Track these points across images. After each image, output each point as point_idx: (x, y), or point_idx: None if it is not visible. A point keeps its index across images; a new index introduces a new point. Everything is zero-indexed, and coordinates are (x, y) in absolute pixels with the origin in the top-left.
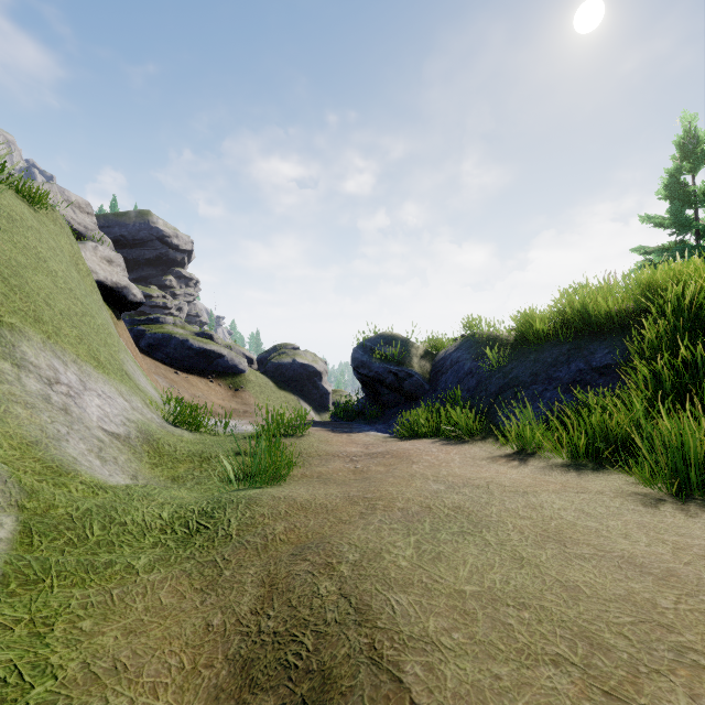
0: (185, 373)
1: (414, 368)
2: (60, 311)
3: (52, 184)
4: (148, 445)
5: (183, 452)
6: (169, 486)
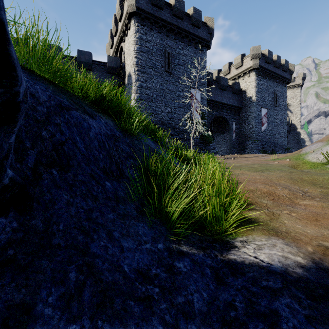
0: None
1: None
2: None
3: None
4: None
5: None
6: None
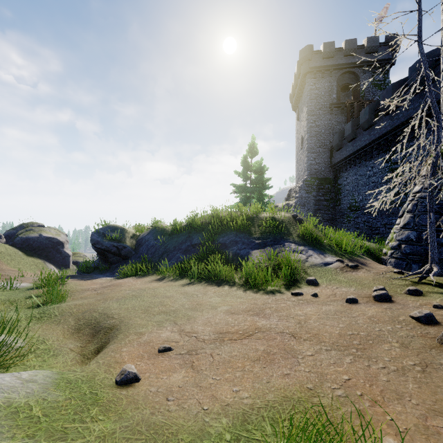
0: None
1: (127, 243)
2: None
3: None
4: None
5: None
6: None
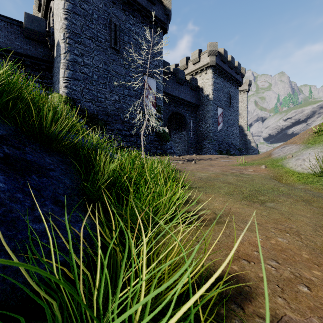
0: None
1: None
2: None
3: None
4: None
5: None
6: None
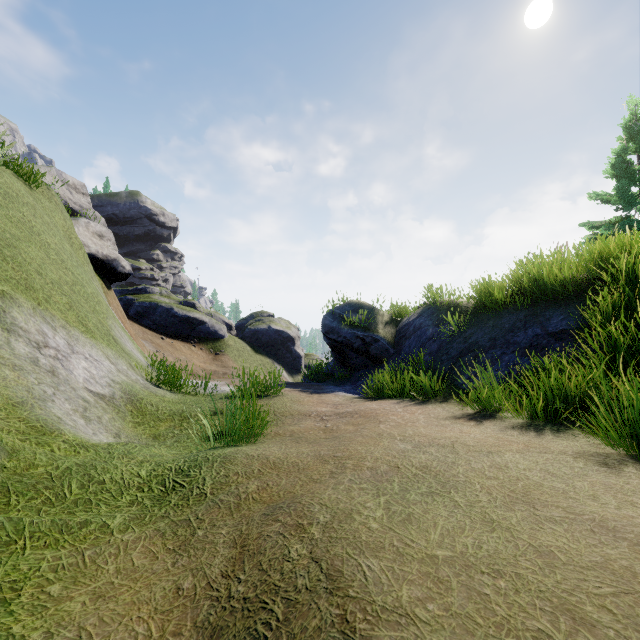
0: (170, 339)
1: (380, 333)
2: (50, 280)
3: (50, 167)
4: (131, 405)
5: (164, 411)
6: (150, 444)
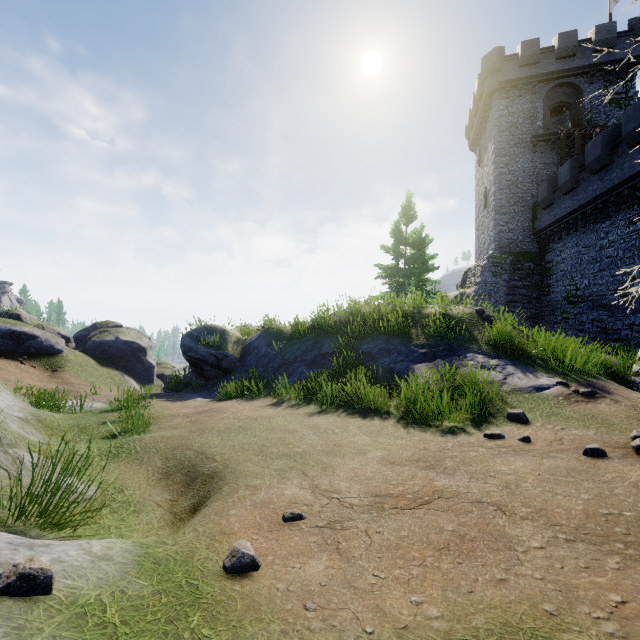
0: None
1: (229, 351)
2: None
3: None
4: (41, 423)
5: (65, 425)
6: None
